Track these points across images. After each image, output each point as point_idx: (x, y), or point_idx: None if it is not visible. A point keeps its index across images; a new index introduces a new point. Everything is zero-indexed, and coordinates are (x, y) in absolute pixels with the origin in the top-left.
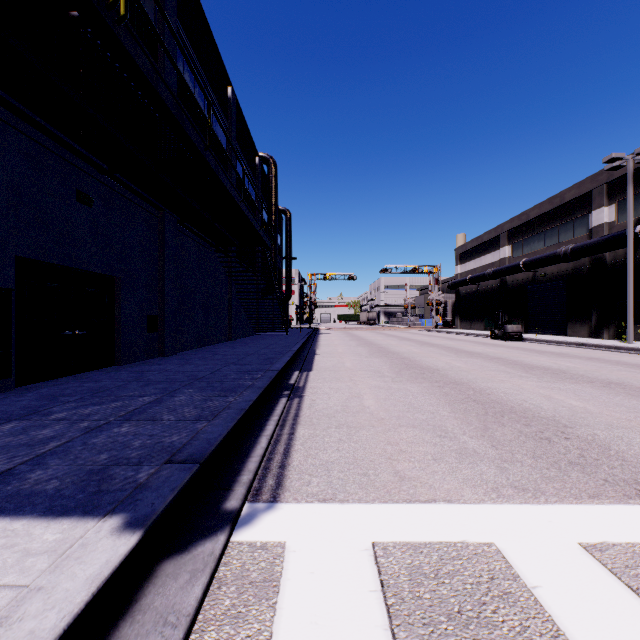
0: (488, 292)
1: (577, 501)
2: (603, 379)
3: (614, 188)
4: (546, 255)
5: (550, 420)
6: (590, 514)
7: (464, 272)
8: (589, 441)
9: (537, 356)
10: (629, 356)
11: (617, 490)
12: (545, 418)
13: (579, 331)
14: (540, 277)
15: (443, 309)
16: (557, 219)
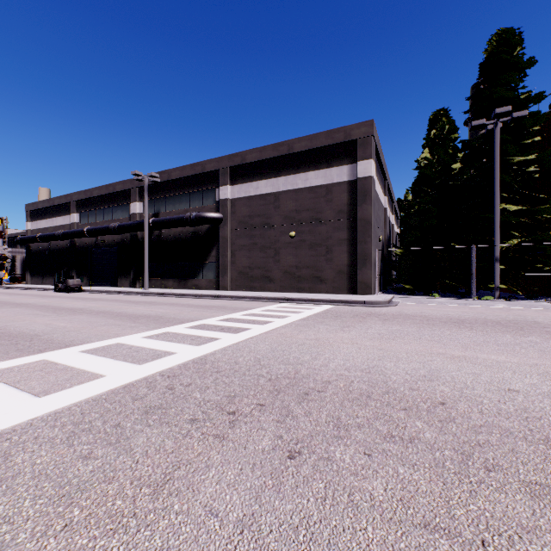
0: (60, 251)
1: (0, 361)
2: (102, 311)
3: (143, 192)
4: (103, 227)
5: (32, 335)
6: (2, 364)
7: (36, 229)
8: (44, 339)
9: (79, 302)
10: (138, 297)
11: (30, 353)
12: (30, 335)
13: (125, 283)
14: (101, 243)
15: (11, 264)
16: (112, 202)
